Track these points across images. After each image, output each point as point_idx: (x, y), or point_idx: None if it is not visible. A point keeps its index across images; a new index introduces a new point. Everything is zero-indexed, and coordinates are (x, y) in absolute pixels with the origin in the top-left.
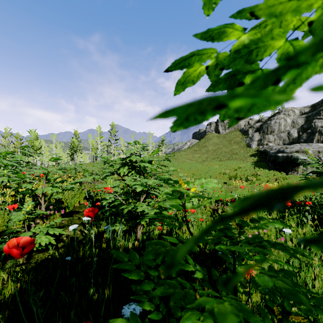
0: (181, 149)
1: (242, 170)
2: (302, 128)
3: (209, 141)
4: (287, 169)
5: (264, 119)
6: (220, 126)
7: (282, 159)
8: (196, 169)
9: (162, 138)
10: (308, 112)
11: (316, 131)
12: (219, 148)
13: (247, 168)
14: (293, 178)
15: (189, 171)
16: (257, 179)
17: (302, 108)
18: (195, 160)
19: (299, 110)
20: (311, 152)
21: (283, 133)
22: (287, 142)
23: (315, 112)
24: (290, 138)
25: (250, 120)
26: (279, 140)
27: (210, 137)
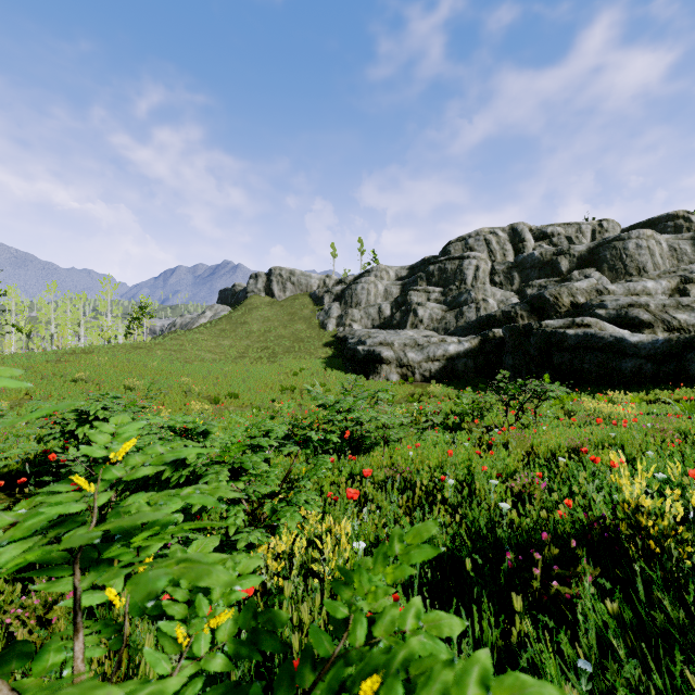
0: (192, 325)
1: (306, 375)
2: (396, 303)
3: (254, 311)
4: (369, 371)
5: (349, 280)
6: (275, 284)
7: (363, 355)
8: (222, 375)
9: (142, 301)
10: (405, 277)
11: (411, 309)
12: (273, 327)
13: (314, 371)
14: (373, 385)
15: (206, 381)
16: (325, 390)
17: (398, 269)
18: (222, 352)
19: (394, 271)
20: (397, 345)
21: (373, 309)
22: (378, 323)
23: (413, 279)
24: (382, 317)
25: (328, 279)
26: (367, 318)
27: (255, 303)
